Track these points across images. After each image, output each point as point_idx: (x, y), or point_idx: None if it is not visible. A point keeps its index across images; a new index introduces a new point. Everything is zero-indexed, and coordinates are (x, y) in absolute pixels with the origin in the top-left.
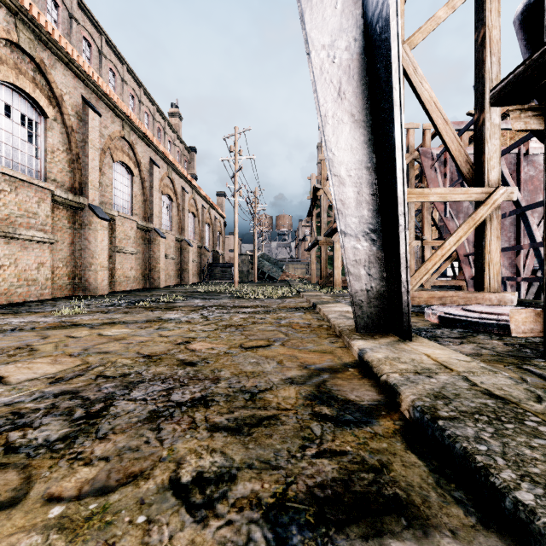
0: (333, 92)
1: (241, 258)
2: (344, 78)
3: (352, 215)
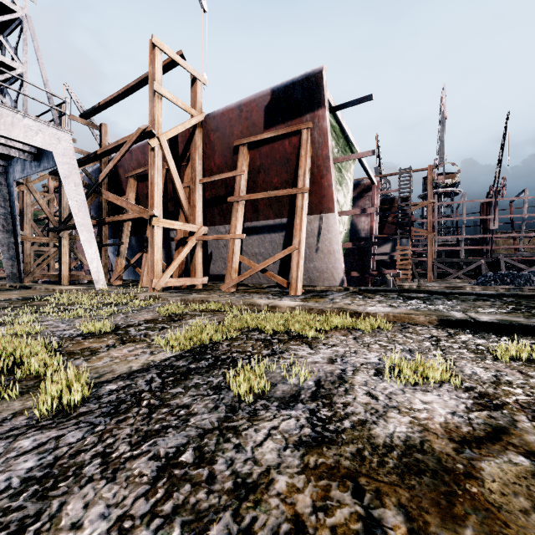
0: (1, 224)
1: None
2: (4, 222)
3: (7, 254)
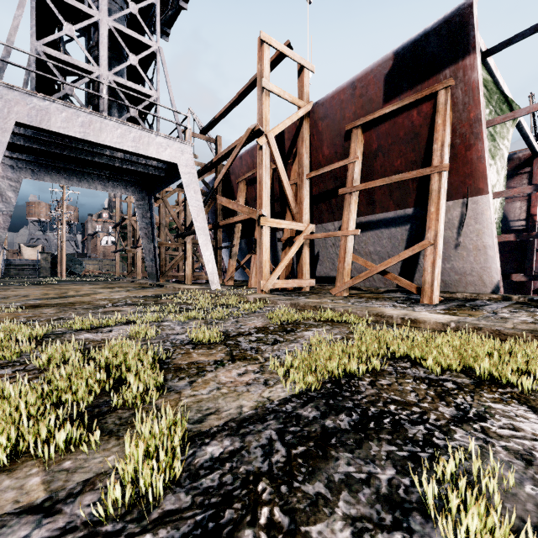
0: (144, 233)
1: (43, 256)
2: (146, 231)
3: (148, 257)
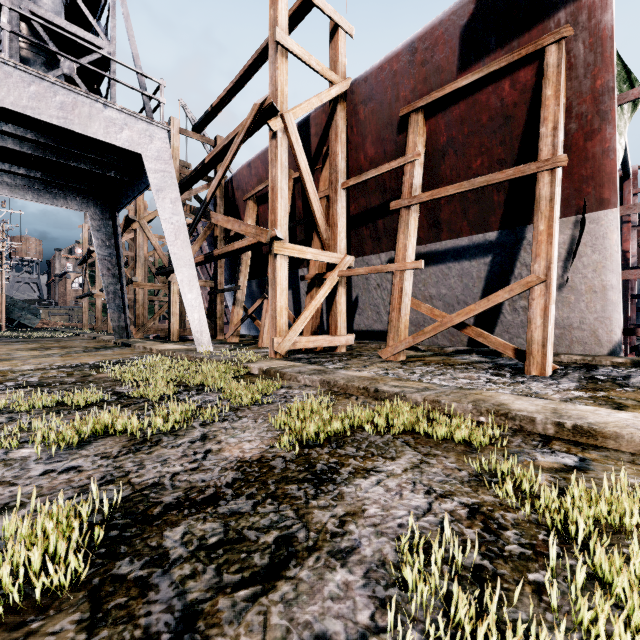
0: (106, 268)
1: None
2: (110, 264)
3: (113, 303)
